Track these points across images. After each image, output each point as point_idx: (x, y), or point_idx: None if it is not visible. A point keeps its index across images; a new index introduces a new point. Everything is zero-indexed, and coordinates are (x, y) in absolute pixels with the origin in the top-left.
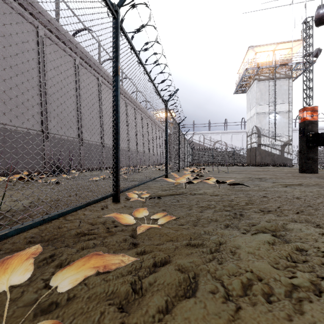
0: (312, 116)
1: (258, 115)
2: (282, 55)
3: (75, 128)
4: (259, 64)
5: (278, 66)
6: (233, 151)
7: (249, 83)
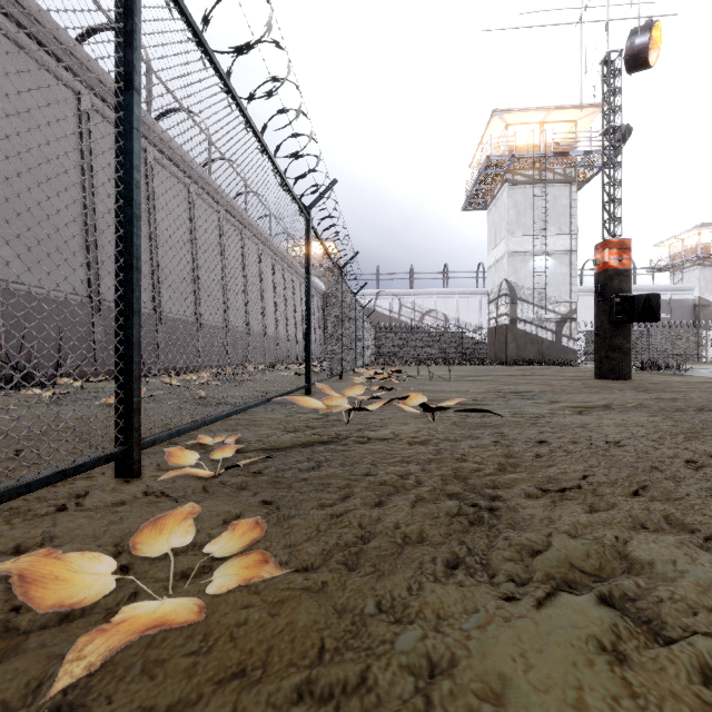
0: (620, 260)
1: (511, 256)
2: (558, 134)
3: (80, 270)
4: (513, 148)
5: (550, 155)
6: (460, 332)
7: (494, 188)
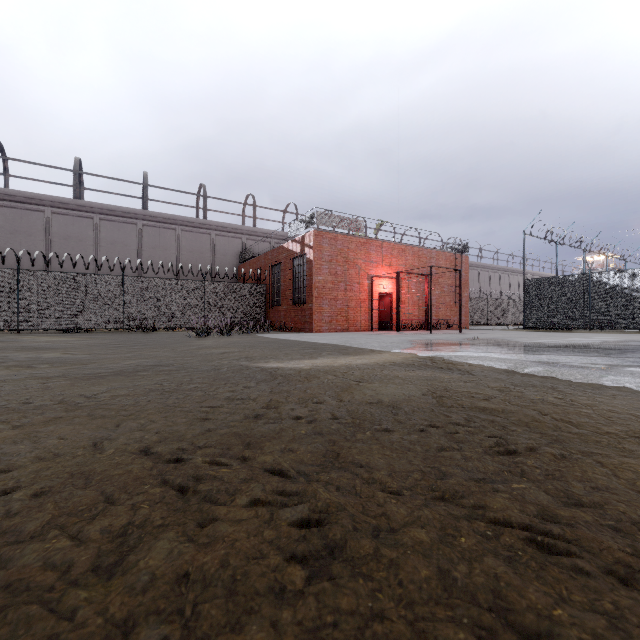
0: None
1: None
2: None
3: None
4: None
5: None
6: None
7: None
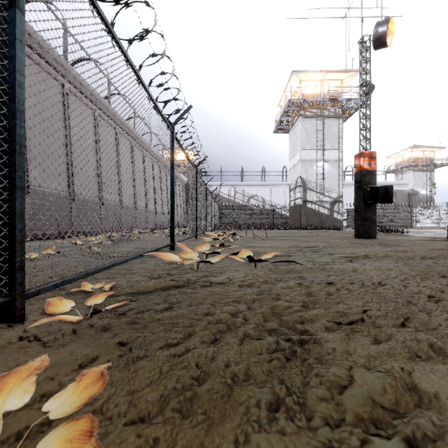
0: (369, 164)
1: (303, 162)
2: (331, 88)
3: None
4: (305, 95)
5: (327, 100)
6: (272, 209)
7: (293, 120)
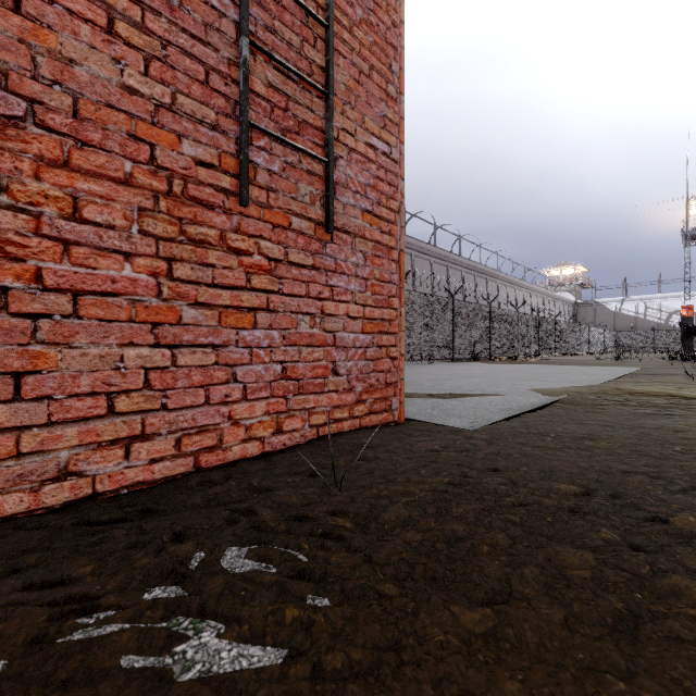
0: (686, 313)
1: None
2: None
3: None
4: None
5: None
6: None
7: None
